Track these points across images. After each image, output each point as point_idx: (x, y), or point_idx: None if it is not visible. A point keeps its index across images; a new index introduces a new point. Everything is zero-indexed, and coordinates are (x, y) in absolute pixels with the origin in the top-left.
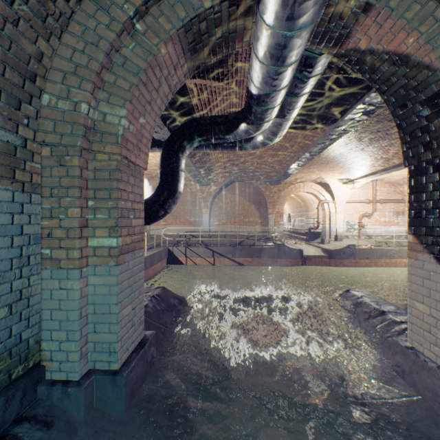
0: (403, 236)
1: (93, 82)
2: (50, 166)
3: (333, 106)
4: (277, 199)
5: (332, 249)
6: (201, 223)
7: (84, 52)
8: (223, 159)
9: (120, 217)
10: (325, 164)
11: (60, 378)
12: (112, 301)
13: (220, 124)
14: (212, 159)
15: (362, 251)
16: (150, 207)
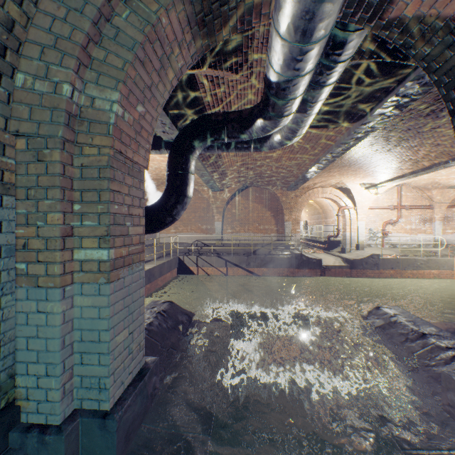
0: (431, 245)
1: (77, 58)
2: (26, 162)
3: (360, 100)
4: (294, 205)
5: (353, 259)
6: (213, 231)
7: (66, 20)
8: (237, 163)
9: (113, 224)
10: (347, 167)
11: (37, 421)
12: (102, 326)
13: (233, 120)
14: (224, 163)
15: (387, 261)
16: (156, 213)
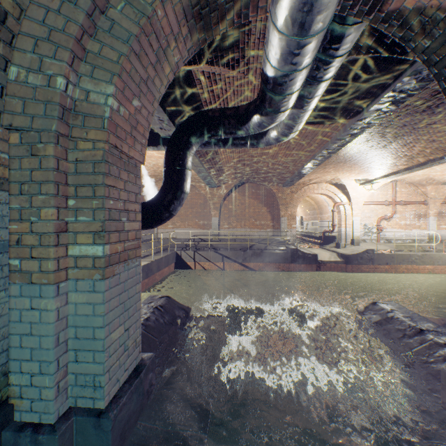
0: (426, 240)
1: (71, 50)
2: (19, 156)
3: (356, 96)
4: (290, 201)
5: (349, 254)
6: (210, 226)
7: (60, 12)
8: (233, 159)
9: (108, 220)
10: (342, 163)
11: (31, 420)
12: (97, 323)
13: (230, 116)
14: (221, 159)
15: (381, 256)
16: (153, 209)
